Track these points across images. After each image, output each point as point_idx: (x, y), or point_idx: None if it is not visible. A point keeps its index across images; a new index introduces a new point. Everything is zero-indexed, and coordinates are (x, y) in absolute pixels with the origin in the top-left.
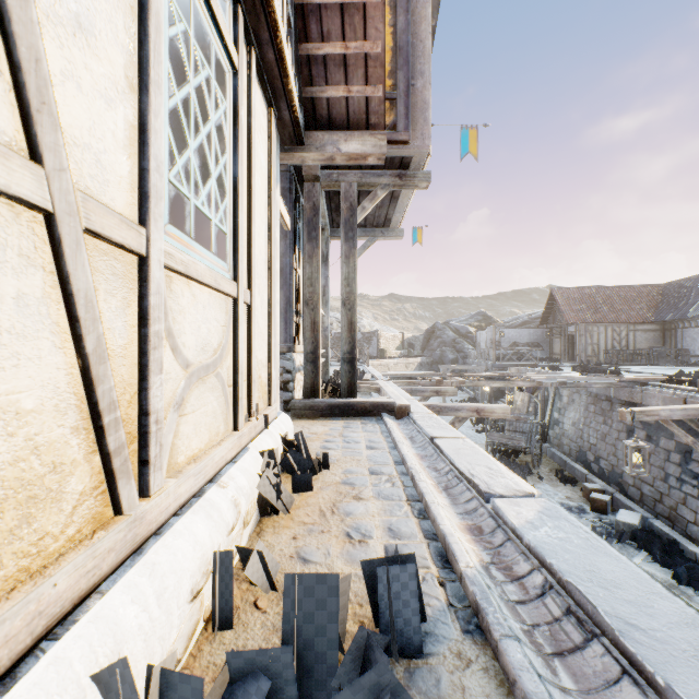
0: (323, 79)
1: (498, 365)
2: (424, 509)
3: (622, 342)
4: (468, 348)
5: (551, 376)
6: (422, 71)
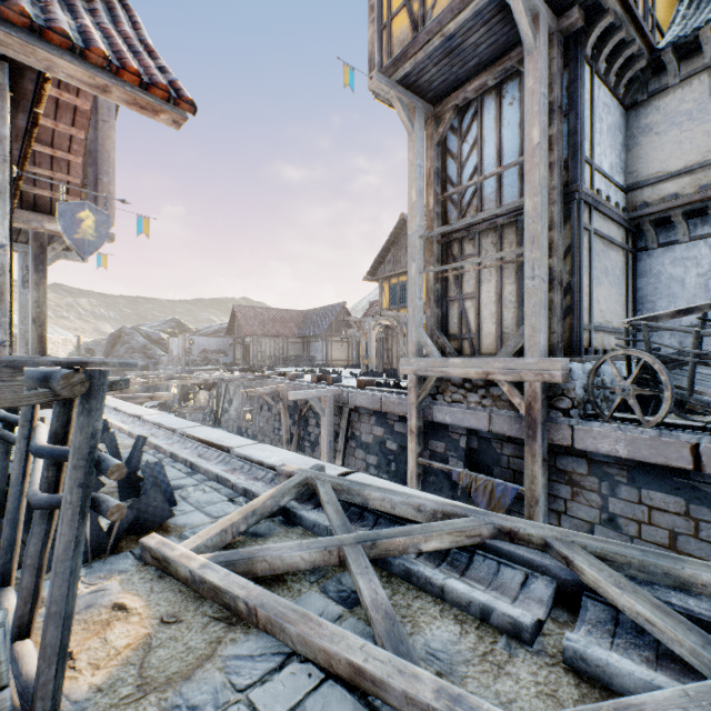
0: (33, 183)
1: (188, 370)
2: (111, 427)
3: (280, 350)
4: (160, 355)
5: (215, 375)
6: (108, 172)
